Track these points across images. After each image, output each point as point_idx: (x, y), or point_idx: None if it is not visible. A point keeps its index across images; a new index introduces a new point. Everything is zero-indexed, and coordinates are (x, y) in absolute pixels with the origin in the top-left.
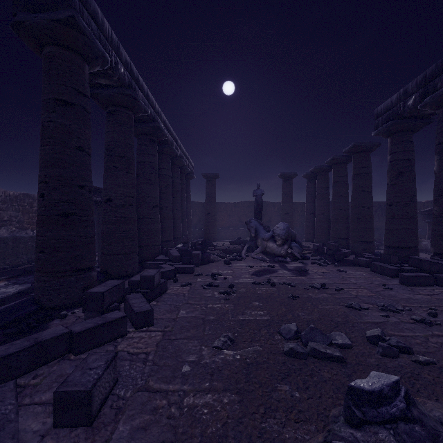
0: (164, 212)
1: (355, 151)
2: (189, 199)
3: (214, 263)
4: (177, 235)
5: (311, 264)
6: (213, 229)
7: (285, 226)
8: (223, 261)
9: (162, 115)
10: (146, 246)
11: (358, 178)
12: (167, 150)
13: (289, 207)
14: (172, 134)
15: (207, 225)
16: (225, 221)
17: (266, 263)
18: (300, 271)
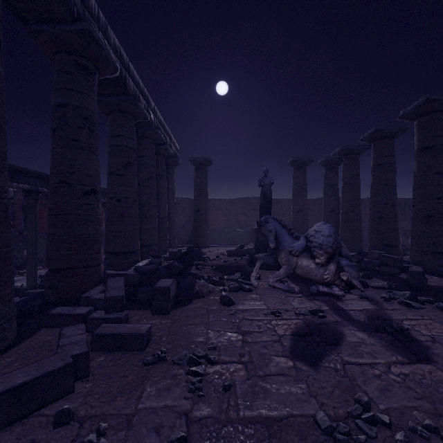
0: (122, 205)
1: (424, 112)
2: (172, 192)
3: (202, 300)
4: (150, 241)
5: (387, 303)
6: (204, 231)
7: (331, 230)
8: (218, 295)
9: (110, 33)
10: (67, 270)
11: (428, 153)
12: (127, 106)
13: (303, 202)
14: (137, 83)
15: (196, 226)
16: (220, 220)
17: (300, 299)
18: (393, 334)
